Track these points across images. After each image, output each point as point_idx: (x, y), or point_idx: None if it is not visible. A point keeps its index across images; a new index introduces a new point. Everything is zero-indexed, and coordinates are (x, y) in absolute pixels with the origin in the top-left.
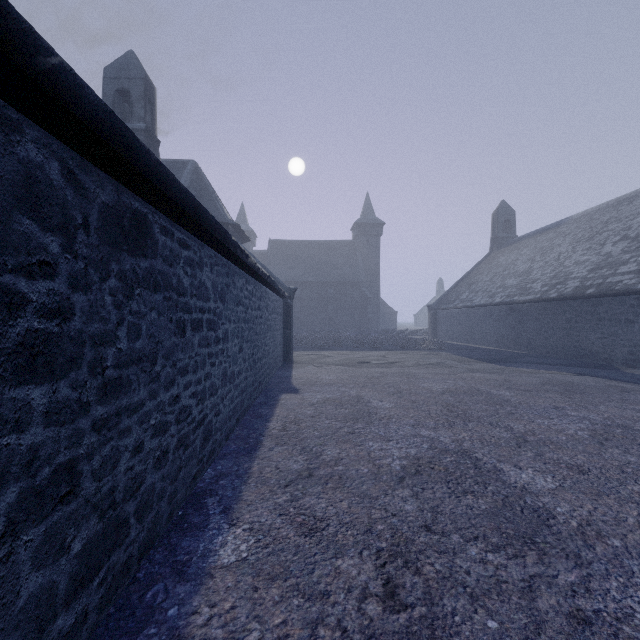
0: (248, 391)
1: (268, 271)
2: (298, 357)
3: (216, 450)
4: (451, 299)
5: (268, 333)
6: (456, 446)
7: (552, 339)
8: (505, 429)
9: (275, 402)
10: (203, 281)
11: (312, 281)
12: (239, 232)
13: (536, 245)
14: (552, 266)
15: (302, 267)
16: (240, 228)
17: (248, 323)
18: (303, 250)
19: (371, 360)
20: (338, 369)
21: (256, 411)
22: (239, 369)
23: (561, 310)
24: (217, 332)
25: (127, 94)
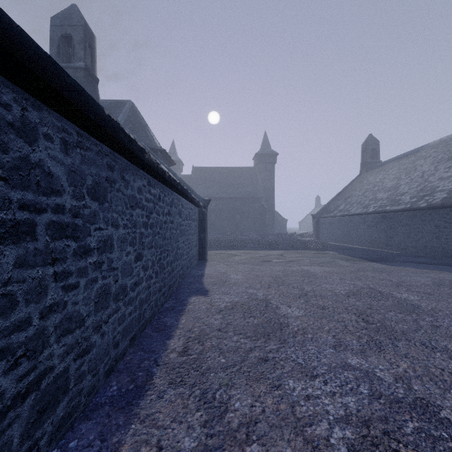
0: (152, 299)
1: (187, 185)
2: (211, 256)
3: (81, 404)
4: (331, 210)
5: (181, 237)
6: (405, 391)
7: (421, 241)
8: (447, 354)
9: (183, 307)
10: (37, 161)
11: (224, 197)
12: (166, 157)
13: (400, 167)
14: (417, 182)
15: (217, 186)
16: (166, 153)
17: (152, 228)
18: (217, 174)
19: (272, 259)
20: (245, 268)
21: (160, 320)
22: (136, 280)
23: (430, 217)
24: (84, 240)
25: (70, 39)
